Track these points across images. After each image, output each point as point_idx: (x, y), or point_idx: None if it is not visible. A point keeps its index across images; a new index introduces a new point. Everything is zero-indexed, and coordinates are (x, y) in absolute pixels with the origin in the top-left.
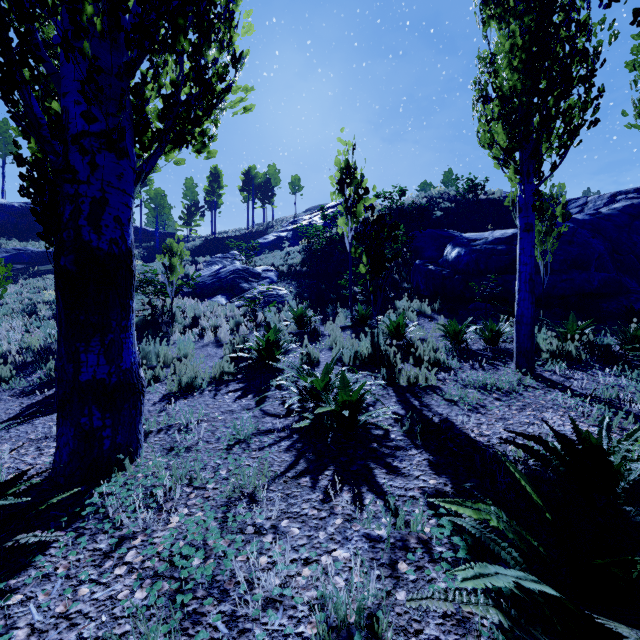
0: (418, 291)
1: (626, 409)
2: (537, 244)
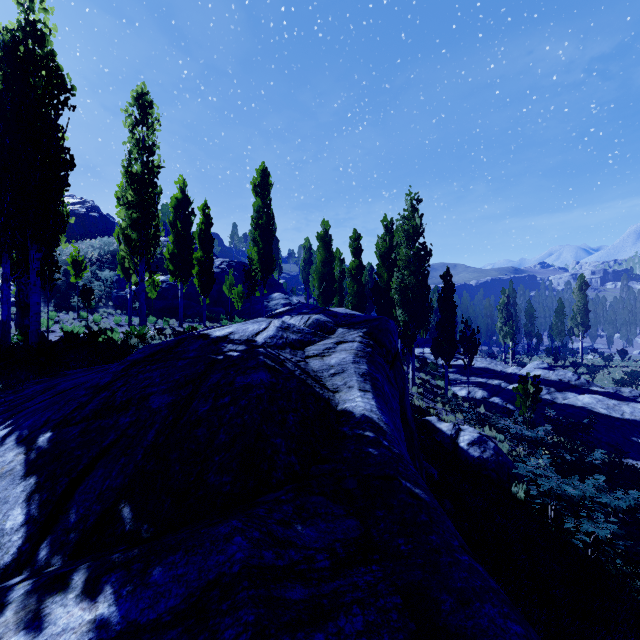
0: (114, 304)
1: None
2: (150, 293)
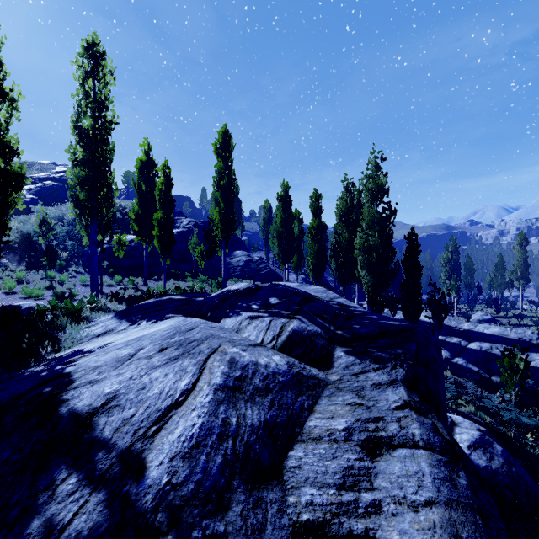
0: (84, 262)
1: (103, 292)
2: (117, 252)
